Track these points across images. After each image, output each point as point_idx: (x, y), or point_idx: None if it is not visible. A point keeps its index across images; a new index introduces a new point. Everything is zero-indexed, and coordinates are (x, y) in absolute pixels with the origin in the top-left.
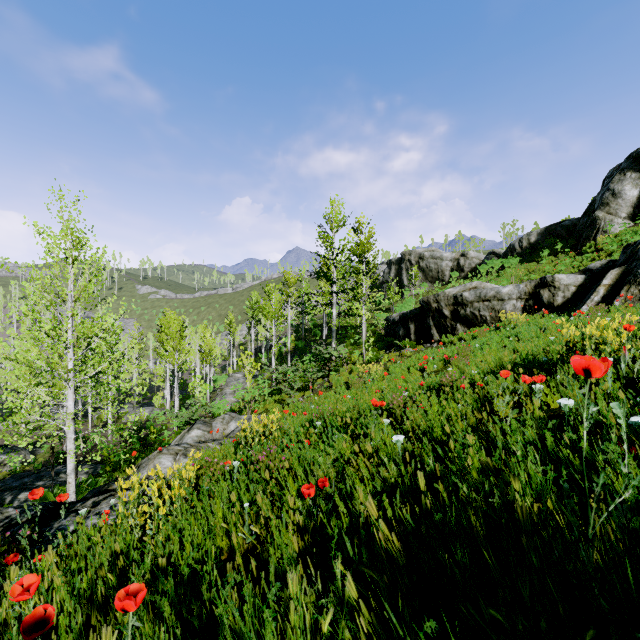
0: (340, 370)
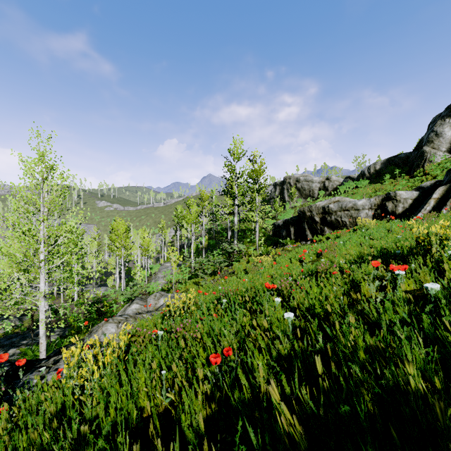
0: (240, 260)
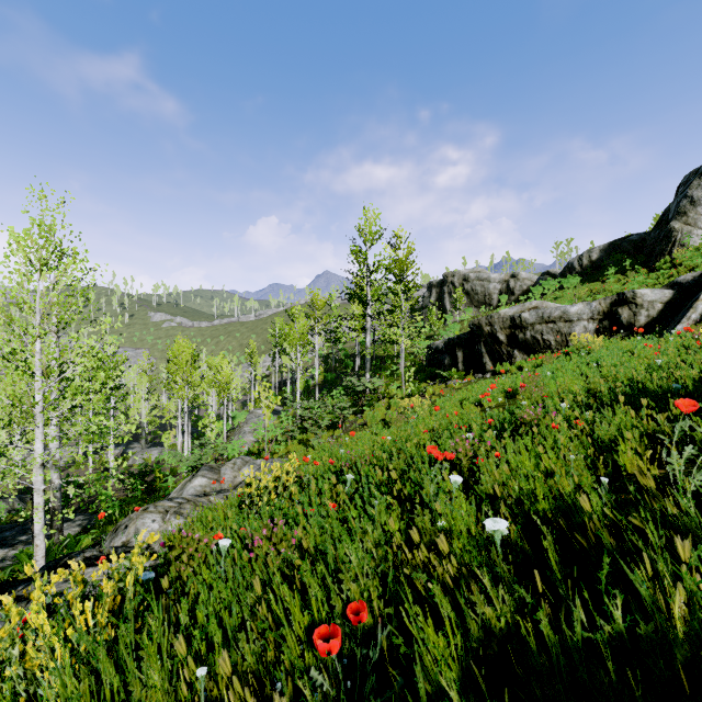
0: (375, 405)
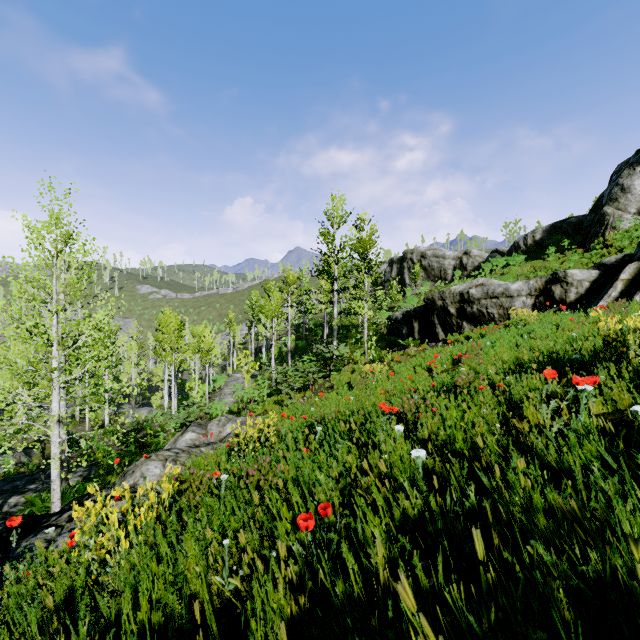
0: (342, 370)
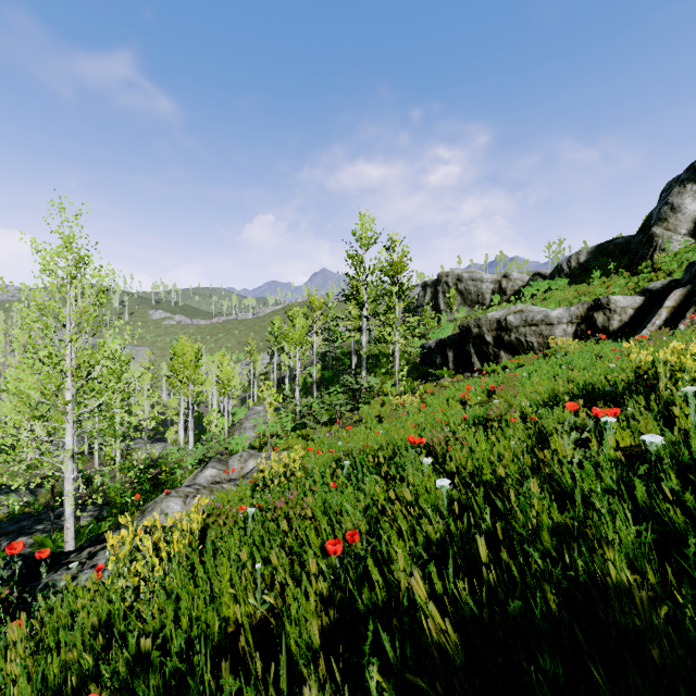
0: (371, 402)
